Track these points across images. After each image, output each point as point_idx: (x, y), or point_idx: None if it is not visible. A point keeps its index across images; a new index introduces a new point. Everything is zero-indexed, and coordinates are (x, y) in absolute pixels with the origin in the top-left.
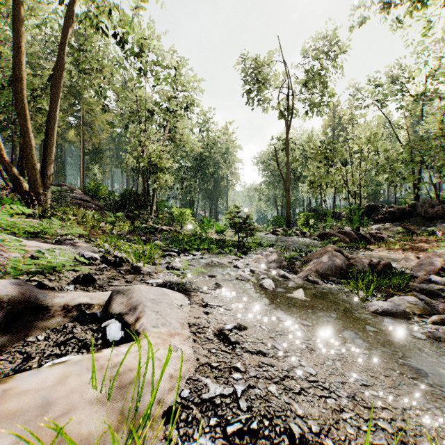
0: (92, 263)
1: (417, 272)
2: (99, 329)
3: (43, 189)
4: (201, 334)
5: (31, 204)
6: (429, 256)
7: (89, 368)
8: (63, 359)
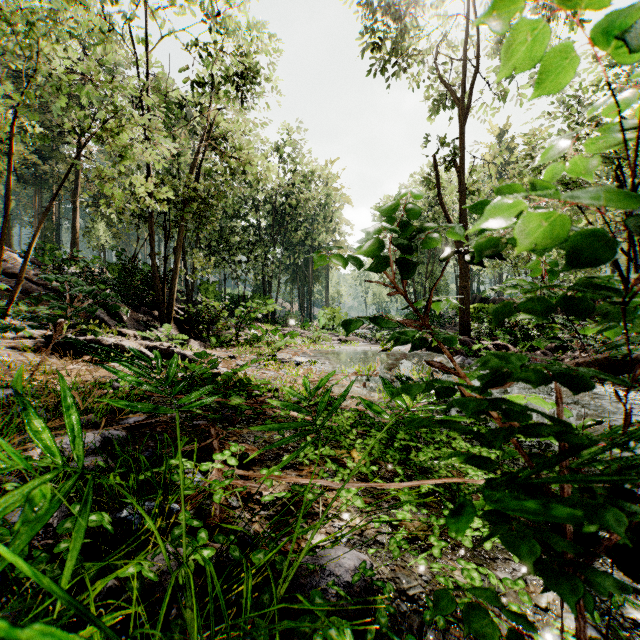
0: None
1: None
2: None
3: None
4: None
5: None
6: None
7: None
8: None
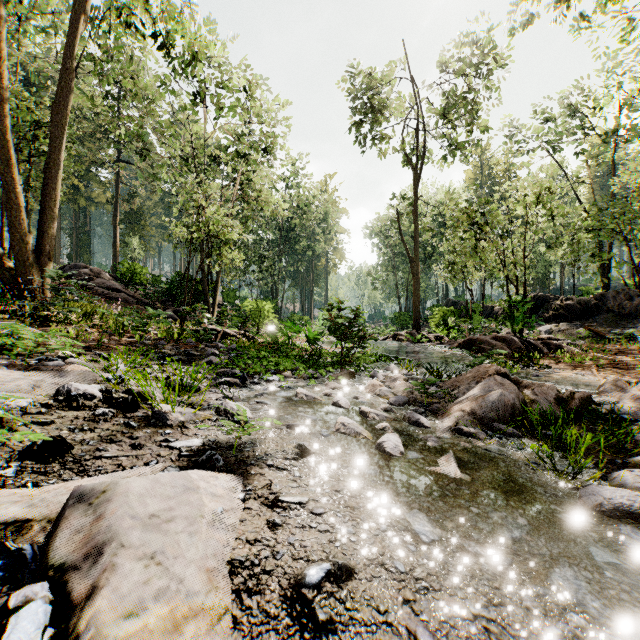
0: (82, 406)
1: (636, 411)
2: None
3: (39, 273)
4: (254, 598)
5: (20, 296)
6: None
7: None
8: None
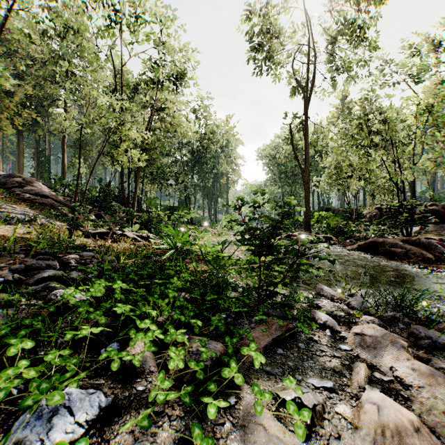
0: None
1: None
2: None
3: None
4: None
5: None
6: None
7: None
8: None
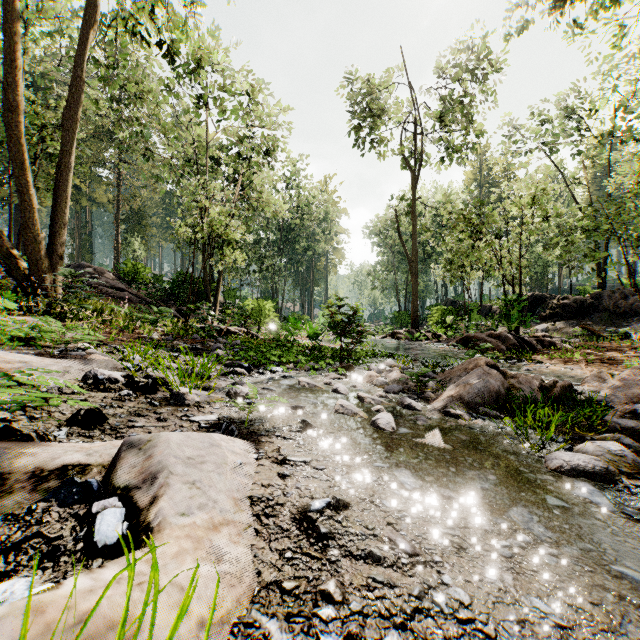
0: (108, 388)
1: (613, 398)
2: (86, 518)
3: (51, 272)
4: (271, 519)
5: (33, 294)
6: (630, 374)
7: (18, 634)
8: (1, 587)
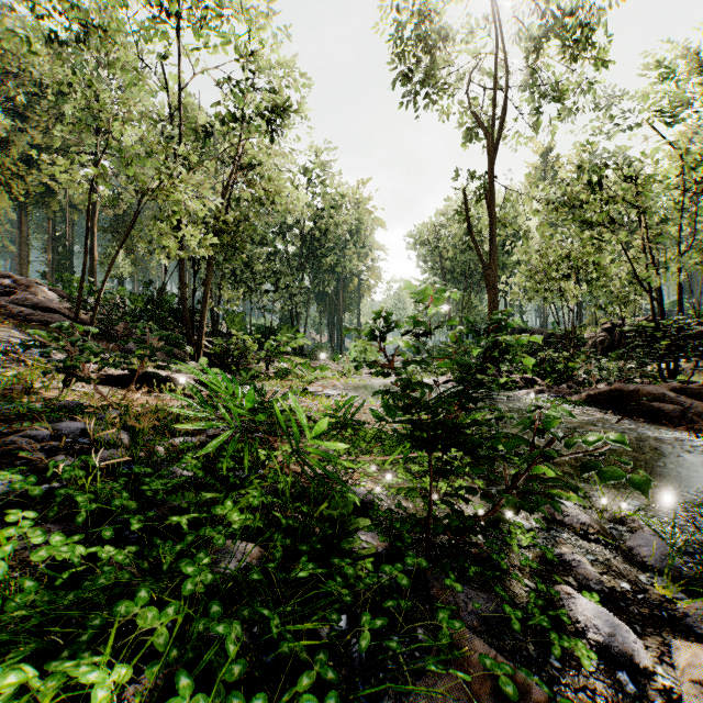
0: None
1: None
2: None
3: None
4: None
5: None
6: None
7: None
8: None
